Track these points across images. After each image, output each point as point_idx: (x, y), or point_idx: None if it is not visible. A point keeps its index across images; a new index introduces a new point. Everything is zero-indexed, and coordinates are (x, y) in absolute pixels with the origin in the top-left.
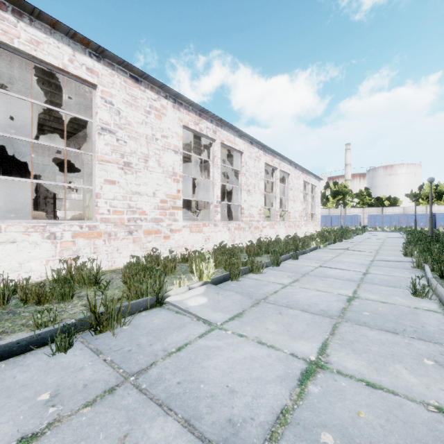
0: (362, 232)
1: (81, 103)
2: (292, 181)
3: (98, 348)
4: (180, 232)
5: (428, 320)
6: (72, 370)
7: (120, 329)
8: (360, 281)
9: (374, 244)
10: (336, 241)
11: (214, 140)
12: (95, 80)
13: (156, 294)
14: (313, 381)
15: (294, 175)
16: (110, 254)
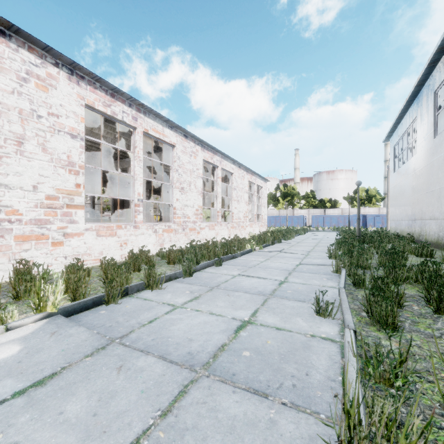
0: (304, 232)
1: None
2: (236, 180)
3: None
4: (80, 237)
5: (319, 358)
6: None
7: None
8: (270, 294)
9: (310, 245)
10: (276, 242)
11: (134, 128)
12: None
13: None
14: None
15: (238, 175)
16: None
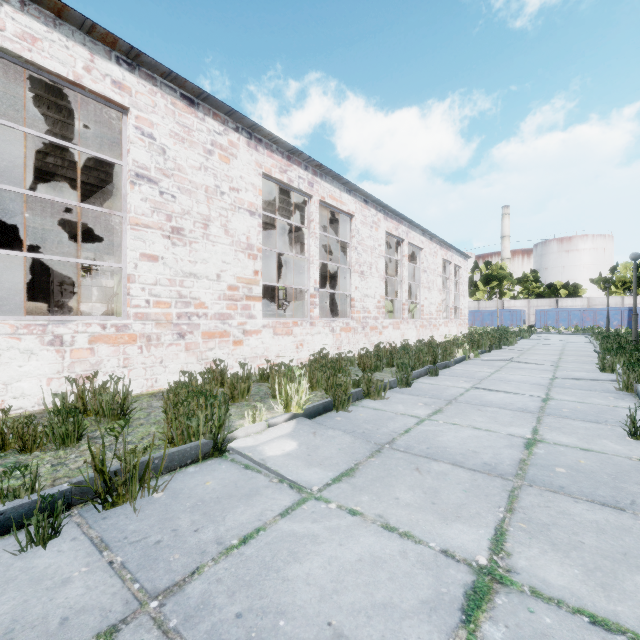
0: (529, 335)
1: (108, 138)
2: (426, 259)
3: (103, 537)
4: (258, 335)
5: None
6: (48, 585)
7: (148, 498)
8: (540, 412)
9: (550, 353)
10: (493, 347)
11: (309, 196)
12: (126, 100)
13: (213, 436)
14: (490, 614)
15: (429, 251)
16: (150, 368)
